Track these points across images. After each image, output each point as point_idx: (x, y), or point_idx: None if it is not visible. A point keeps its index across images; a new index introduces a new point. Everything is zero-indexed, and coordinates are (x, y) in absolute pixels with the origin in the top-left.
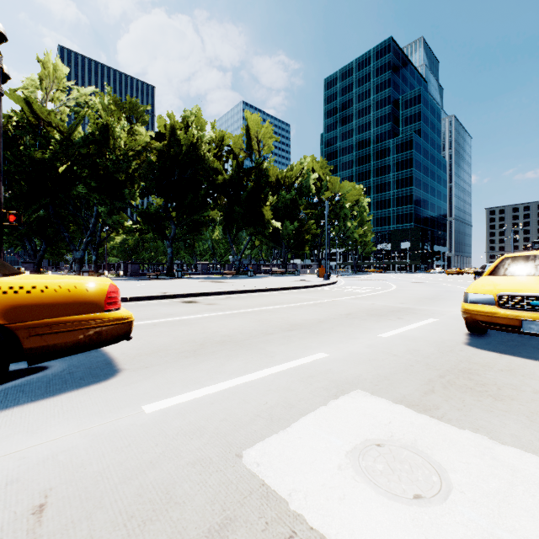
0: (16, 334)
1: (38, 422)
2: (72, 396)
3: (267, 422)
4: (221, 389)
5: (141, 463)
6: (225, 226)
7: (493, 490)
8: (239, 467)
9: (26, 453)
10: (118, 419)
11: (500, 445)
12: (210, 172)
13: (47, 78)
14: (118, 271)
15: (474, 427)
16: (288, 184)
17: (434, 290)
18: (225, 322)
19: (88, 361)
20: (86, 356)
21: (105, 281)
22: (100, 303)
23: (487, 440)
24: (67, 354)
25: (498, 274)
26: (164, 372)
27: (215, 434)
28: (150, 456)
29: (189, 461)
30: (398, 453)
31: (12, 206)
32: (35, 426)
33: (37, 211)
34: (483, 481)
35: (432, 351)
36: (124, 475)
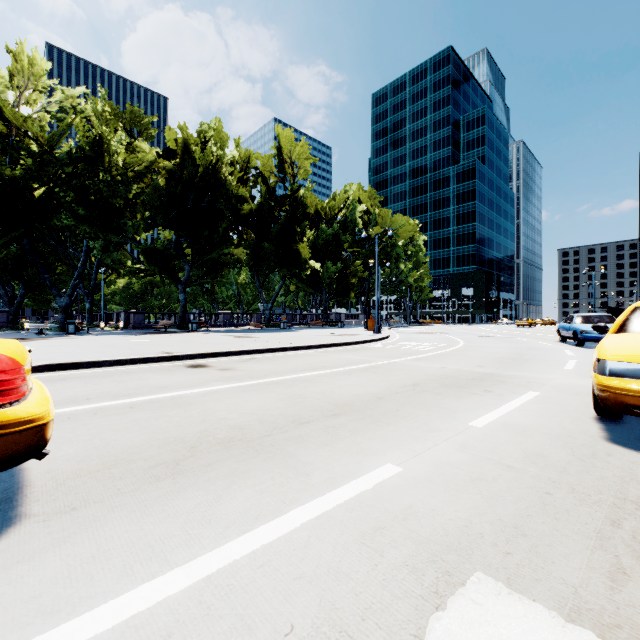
0: None
1: None
2: None
3: None
4: (198, 578)
5: None
6: (252, 267)
7: None
8: None
9: None
10: None
11: None
12: (234, 200)
13: (21, 75)
14: (118, 322)
15: None
16: (330, 216)
17: (512, 346)
18: (239, 401)
19: None
20: None
21: None
22: None
23: None
24: None
25: (632, 331)
26: (101, 523)
27: None
28: None
29: None
30: None
31: None
32: None
33: (8, 246)
34: None
35: (565, 457)
36: None
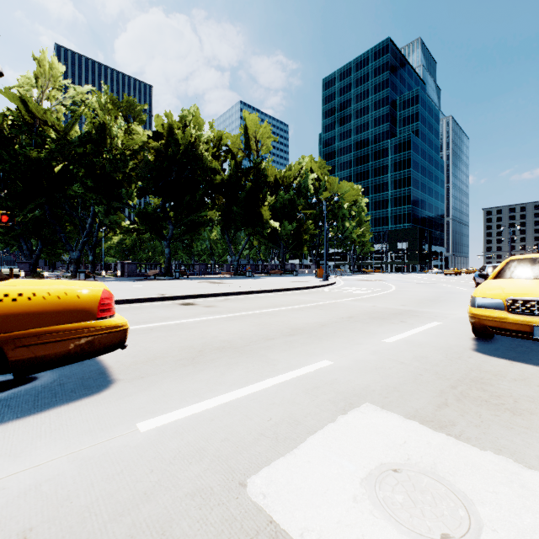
0: (0, 346)
1: (22, 443)
2: (61, 411)
3: (272, 442)
4: (221, 403)
5: (134, 495)
6: (223, 227)
7: (529, 528)
8: (243, 499)
9: (6, 482)
10: (110, 440)
11: (527, 469)
12: (209, 172)
13: (43, 76)
14: (115, 271)
15: (496, 447)
16: (286, 184)
17: (434, 291)
18: (224, 327)
19: (81, 371)
20: (78, 365)
21: (98, 287)
22: (93, 310)
23: (512, 463)
24: (57, 365)
25: (504, 277)
26: (161, 383)
27: (216, 457)
28: (144, 485)
29: (188, 491)
30: (418, 480)
31: (7, 206)
32: (19, 448)
33: (33, 211)
34: (516, 515)
35: (440, 358)
36: (114, 510)
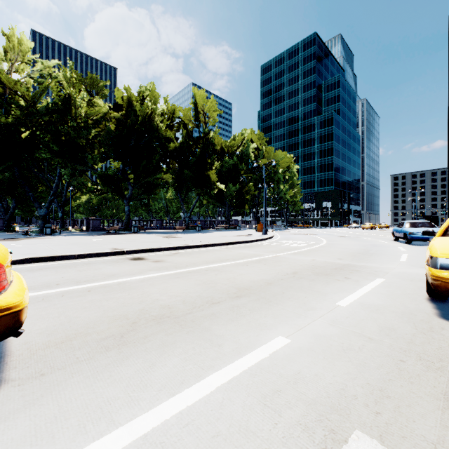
0: None
1: None
2: None
3: None
4: (137, 436)
5: None
6: (176, 188)
7: None
8: None
9: None
10: None
11: None
12: (163, 140)
13: (12, 51)
14: (81, 226)
15: None
16: (231, 151)
17: (360, 244)
18: (168, 286)
19: None
20: None
21: None
22: None
23: None
24: None
25: None
26: (63, 387)
27: None
28: None
29: None
30: None
31: None
32: None
33: (3, 172)
34: None
35: (410, 330)
36: None
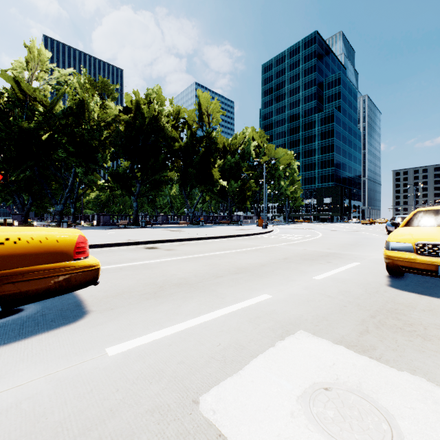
0: None
1: (7, 366)
2: (42, 338)
3: (221, 364)
4: (178, 330)
5: (102, 411)
6: (181, 185)
7: None
8: (196, 415)
9: None
10: (82, 363)
11: (439, 387)
12: (169, 140)
13: (33, 61)
14: (92, 221)
15: (411, 368)
16: (233, 150)
17: (353, 237)
18: (181, 266)
19: (60, 303)
20: (59, 298)
21: (75, 233)
22: (69, 253)
23: (425, 382)
24: (39, 299)
25: (412, 225)
26: (127, 314)
27: (172, 377)
28: (110, 402)
29: (148, 408)
30: (346, 398)
31: (3, 168)
32: (4, 371)
33: (24, 172)
34: (432, 429)
35: (361, 292)
36: (84, 425)
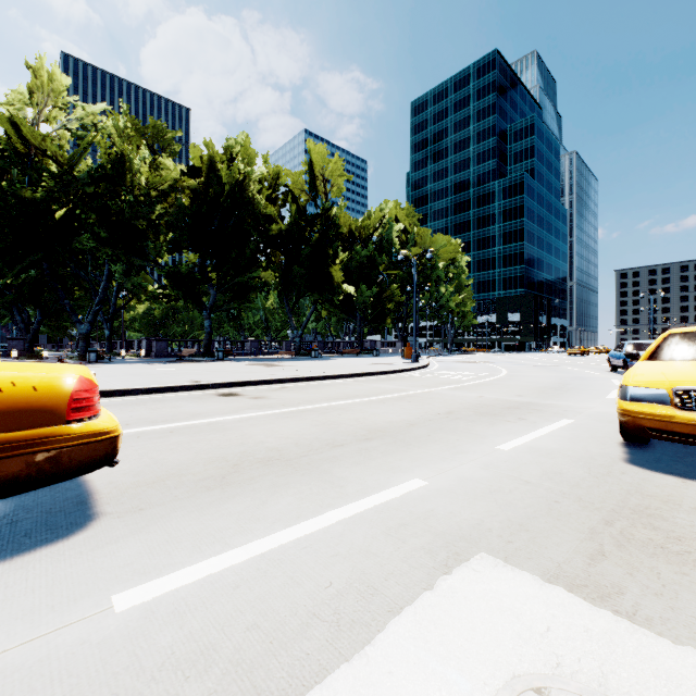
0: None
1: None
2: None
3: (330, 631)
4: (255, 554)
5: None
6: (281, 292)
7: None
8: None
9: None
10: (60, 630)
11: None
12: (262, 220)
13: (40, 91)
14: (139, 351)
15: None
16: (364, 236)
17: (557, 376)
18: (274, 427)
19: (51, 499)
20: (50, 489)
21: (72, 373)
22: (59, 410)
23: None
24: None
25: (662, 358)
26: (167, 519)
27: (232, 664)
28: None
29: None
30: None
31: None
32: None
33: (26, 270)
34: None
35: (581, 475)
36: None
